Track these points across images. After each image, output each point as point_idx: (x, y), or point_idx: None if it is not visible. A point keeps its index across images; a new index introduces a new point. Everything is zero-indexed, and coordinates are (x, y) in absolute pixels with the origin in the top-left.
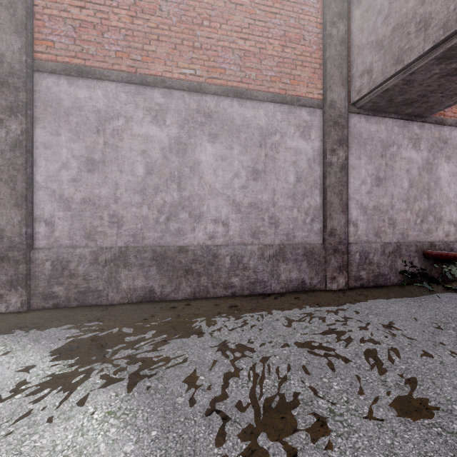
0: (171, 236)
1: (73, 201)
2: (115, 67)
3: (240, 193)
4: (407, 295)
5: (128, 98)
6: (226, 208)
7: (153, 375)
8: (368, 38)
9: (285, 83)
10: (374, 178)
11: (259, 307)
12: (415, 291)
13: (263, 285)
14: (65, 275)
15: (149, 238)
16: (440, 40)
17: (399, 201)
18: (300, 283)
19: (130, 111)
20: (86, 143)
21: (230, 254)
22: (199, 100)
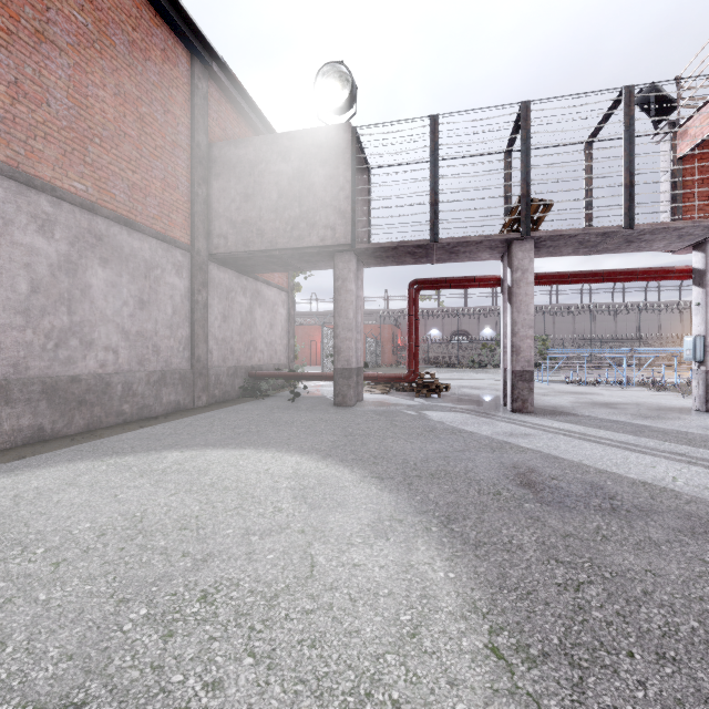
0: (61, 365)
1: None
2: None
3: (129, 322)
4: (246, 402)
5: (8, 196)
6: (116, 336)
7: (171, 446)
8: (225, 212)
9: (165, 224)
10: (223, 316)
11: (165, 422)
12: (249, 400)
13: (149, 410)
14: None
15: (35, 368)
16: (269, 249)
17: (236, 335)
18: (177, 404)
19: (10, 212)
20: None
21: (123, 382)
22: (91, 219)
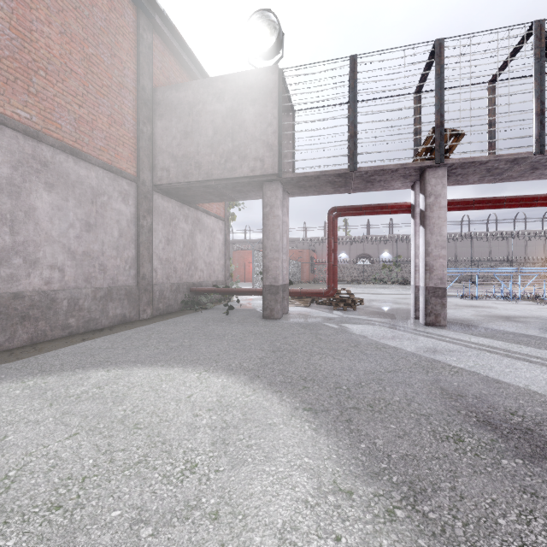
0: (3, 283)
1: None
2: None
3: (75, 242)
4: (187, 314)
5: None
6: (62, 255)
7: (101, 362)
8: (167, 148)
9: (112, 156)
10: (166, 239)
11: (108, 335)
12: (189, 312)
13: (96, 323)
14: None
15: None
16: (206, 180)
17: (179, 256)
18: (123, 317)
19: None
20: None
21: (68, 298)
22: (35, 146)
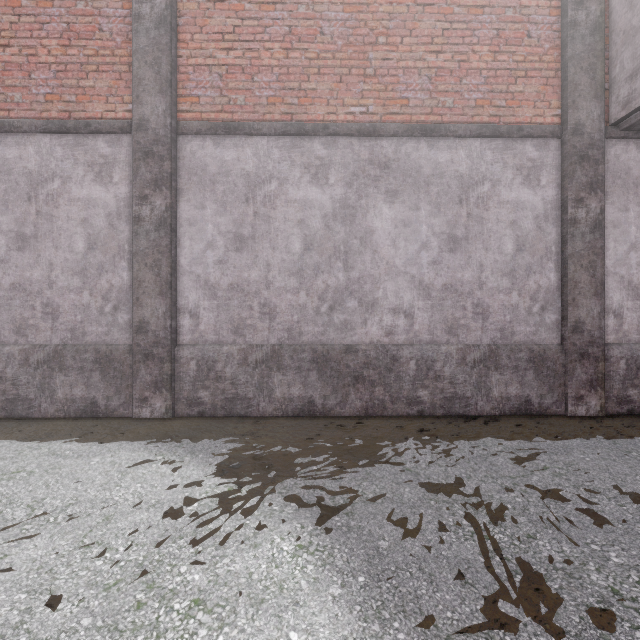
0: (336, 331)
1: (219, 288)
2: (266, 117)
3: (429, 271)
4: None
5: (282, 154)
6: (409, 293)
7: (339, 508)
8: None
9: (499, 107)
10: None
11: (463, 434)
12: None
13: (464, 403)
14: (211, 378)
15: (308, 333)
16: None
17: None
18: (524, 402)
19: (284, 170)
20: (233, 215)
21: (416, 357)
22: (372, 146)
